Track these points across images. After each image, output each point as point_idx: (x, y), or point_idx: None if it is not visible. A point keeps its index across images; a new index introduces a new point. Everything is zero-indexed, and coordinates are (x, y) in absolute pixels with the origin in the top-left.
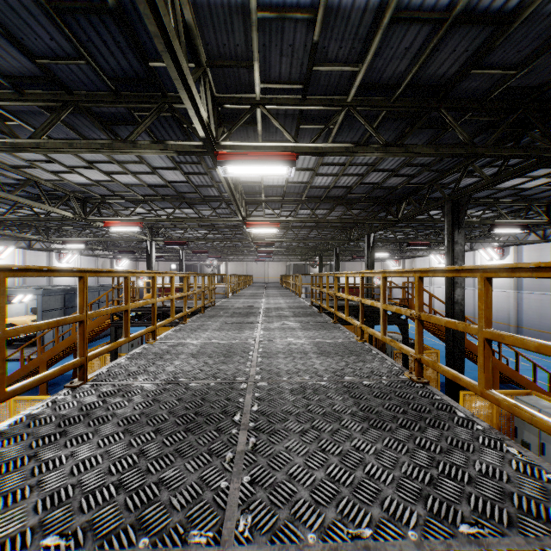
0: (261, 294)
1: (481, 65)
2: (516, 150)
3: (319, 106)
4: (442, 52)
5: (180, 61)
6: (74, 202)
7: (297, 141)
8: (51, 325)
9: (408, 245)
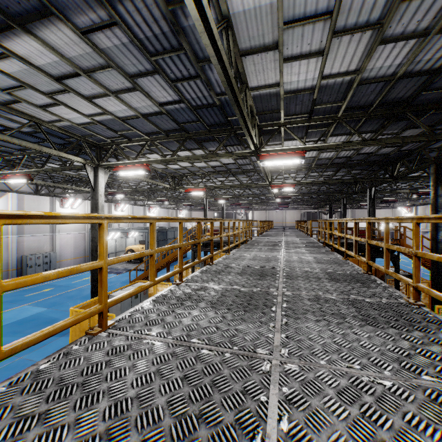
0: (281, 234)
1: (429, 89)
2: None
3: (319, 122)
4: (396, 88)
5: (249, 129)
6: (170, 179)
7: (305, 144)
8: (207, 239)
9: (412, 195)
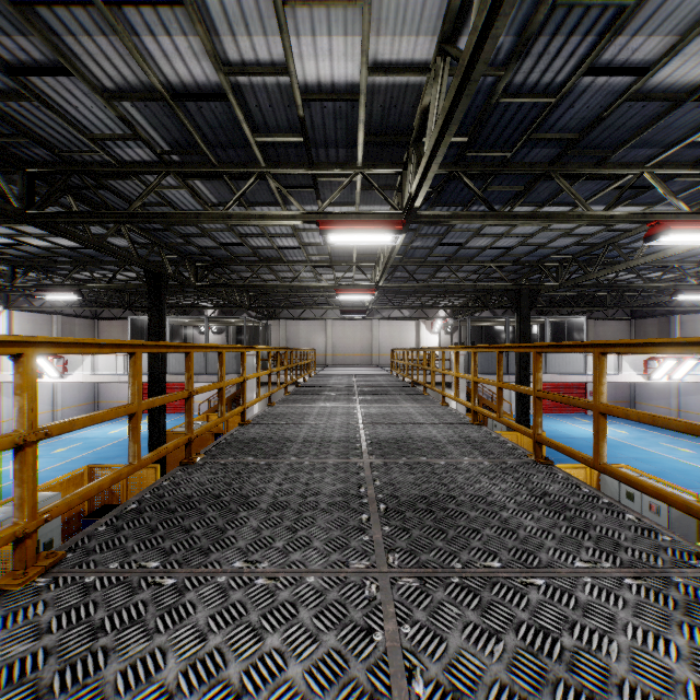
0: None
1: None
2: None
3: None
4: None
5: None
6: None
7: None
8: (643, 418)
9: None
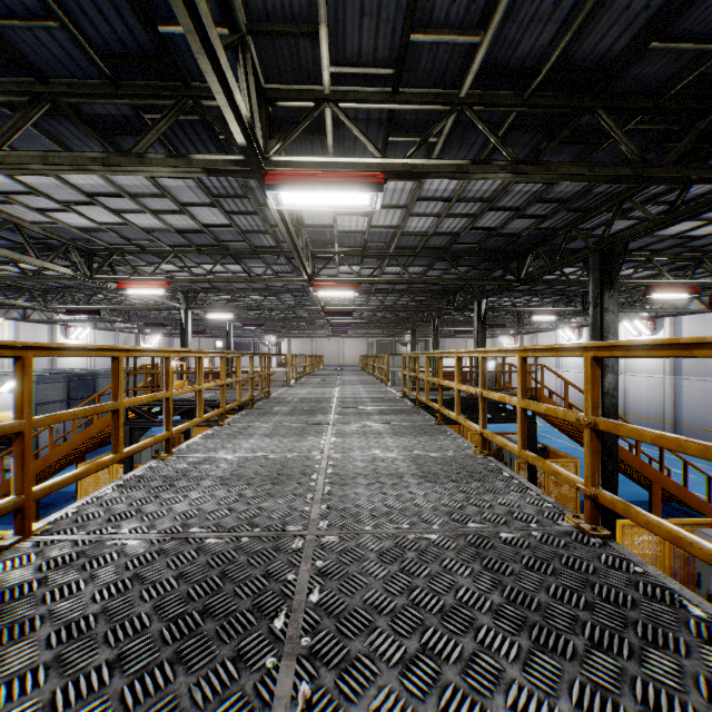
0: (334, 380)
1: (666, 36)
2: (708, 170)
3: (418, 104)
4: (609, 11)
5: None
6: (75, 255)
7: (385, 156)
8: None
9: (531, 316)
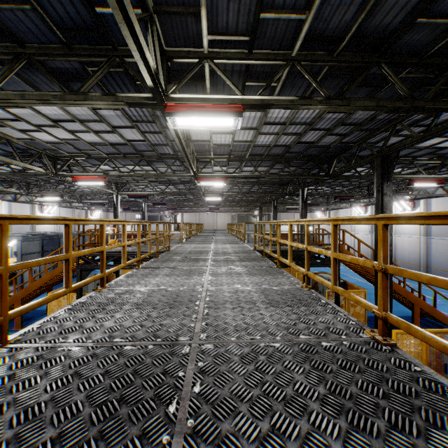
0: (210, 239)
1: (427, 15)
2: None
3: (265, 60)
4: None
5: None
6: (46, 159)
7: (243, 94)
8: None
9: (335, 198)
